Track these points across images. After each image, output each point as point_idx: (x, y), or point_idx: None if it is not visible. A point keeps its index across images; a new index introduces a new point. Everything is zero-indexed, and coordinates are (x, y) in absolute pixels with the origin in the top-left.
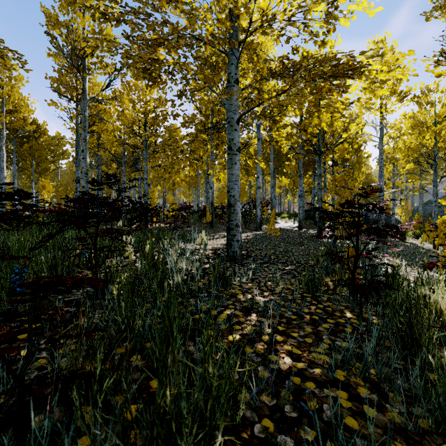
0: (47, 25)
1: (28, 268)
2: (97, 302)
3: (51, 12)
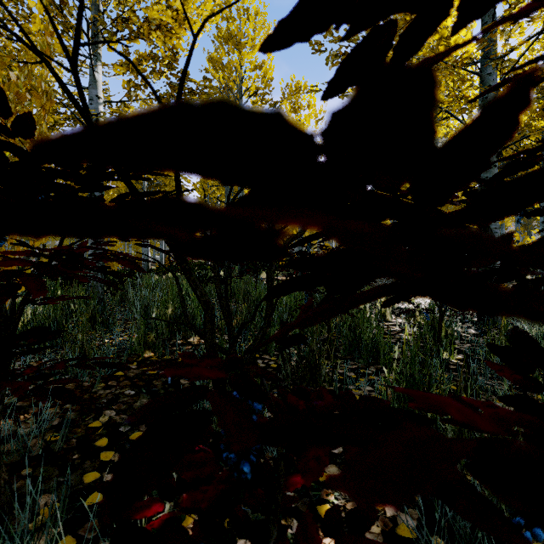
0: (206, 69)
1: (325, 327)
2: (454, 368)
3: (217, 57)
